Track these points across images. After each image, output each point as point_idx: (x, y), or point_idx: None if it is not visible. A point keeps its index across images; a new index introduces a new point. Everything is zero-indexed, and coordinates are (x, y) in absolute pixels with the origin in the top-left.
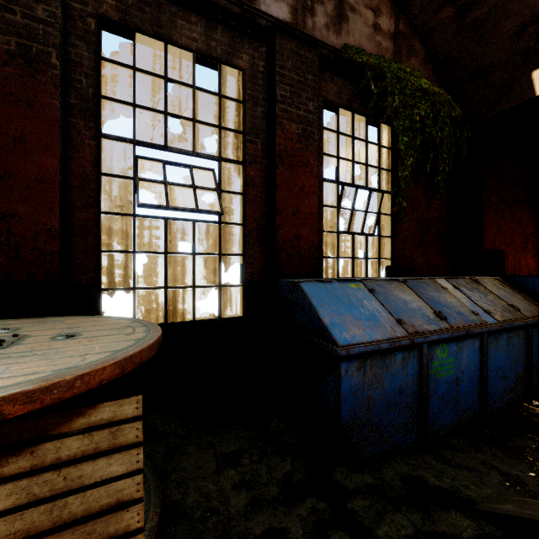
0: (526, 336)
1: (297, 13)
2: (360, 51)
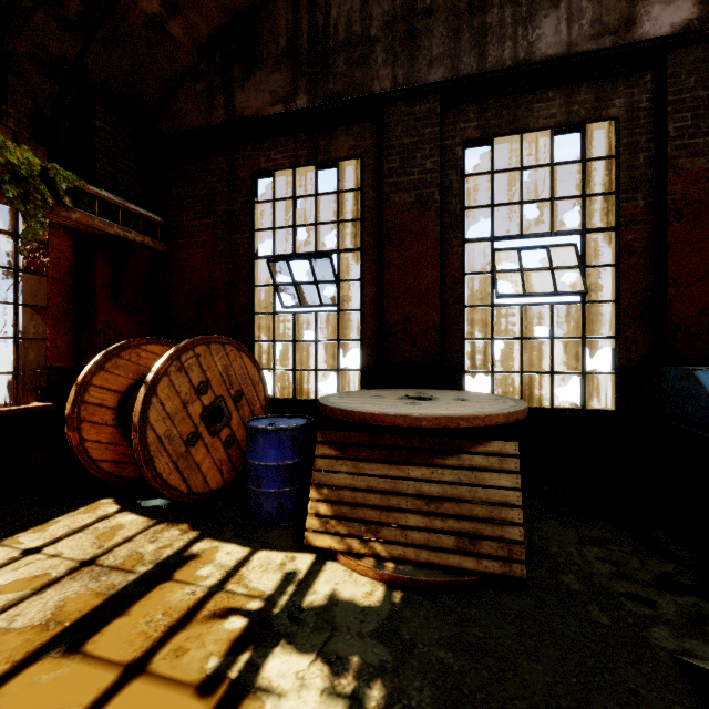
0: None
1: None
2: None
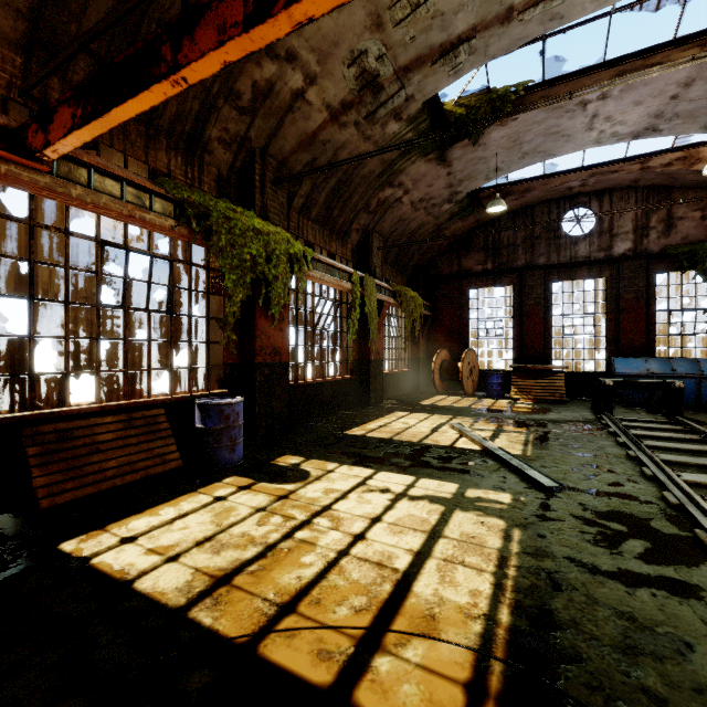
0: None
1: (637, 241)
2: (676, 248)
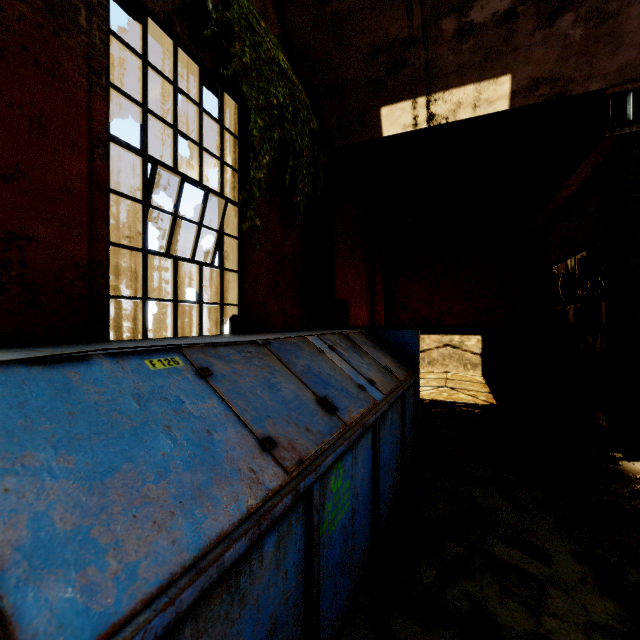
0: (402, 406)
1: None
2: None
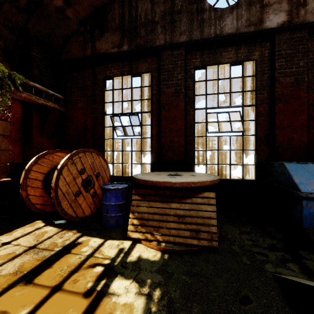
0: None
1: (292, 12)
2: None
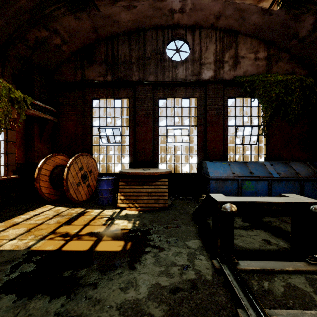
0: (300, 184)
1: (216, 71)
2: (242, 77)
